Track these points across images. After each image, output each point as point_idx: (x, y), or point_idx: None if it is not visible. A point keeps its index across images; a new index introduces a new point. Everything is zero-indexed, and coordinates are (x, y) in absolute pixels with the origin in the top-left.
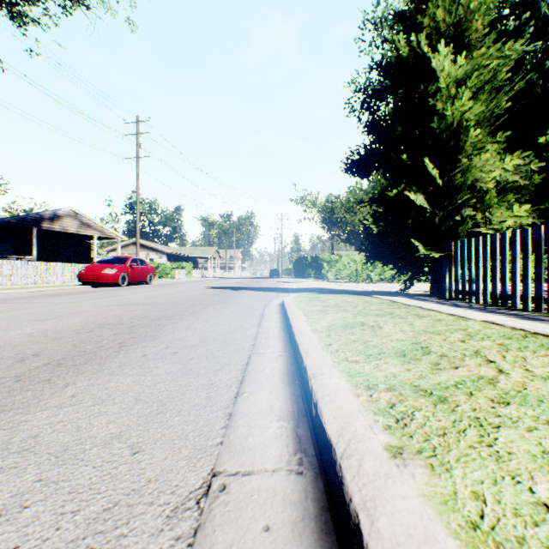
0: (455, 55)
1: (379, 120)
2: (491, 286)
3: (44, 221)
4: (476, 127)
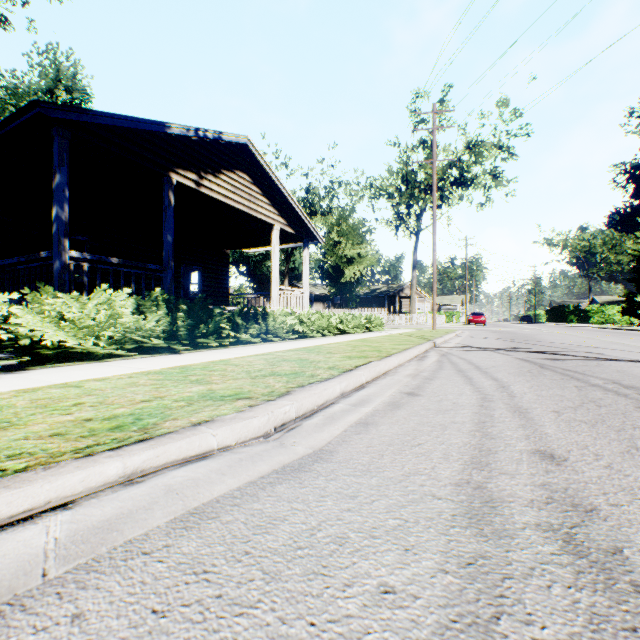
0: None
1: None
2: None
3: (399, 292)
4: None
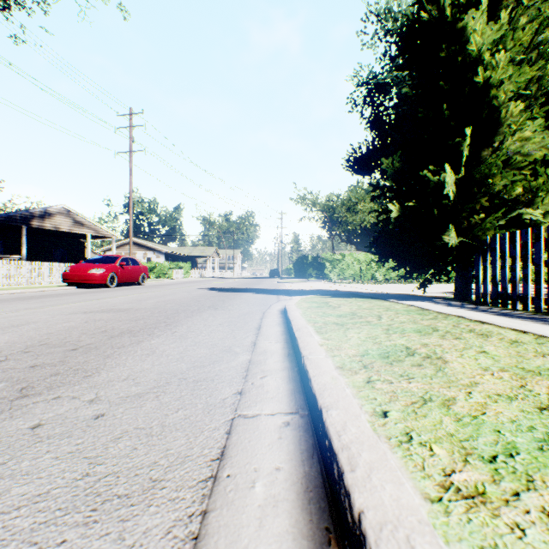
0: (486, 19)
1: (382, 115)
2: (548, 290)
3: (34, 219)
4: (513, 100)
